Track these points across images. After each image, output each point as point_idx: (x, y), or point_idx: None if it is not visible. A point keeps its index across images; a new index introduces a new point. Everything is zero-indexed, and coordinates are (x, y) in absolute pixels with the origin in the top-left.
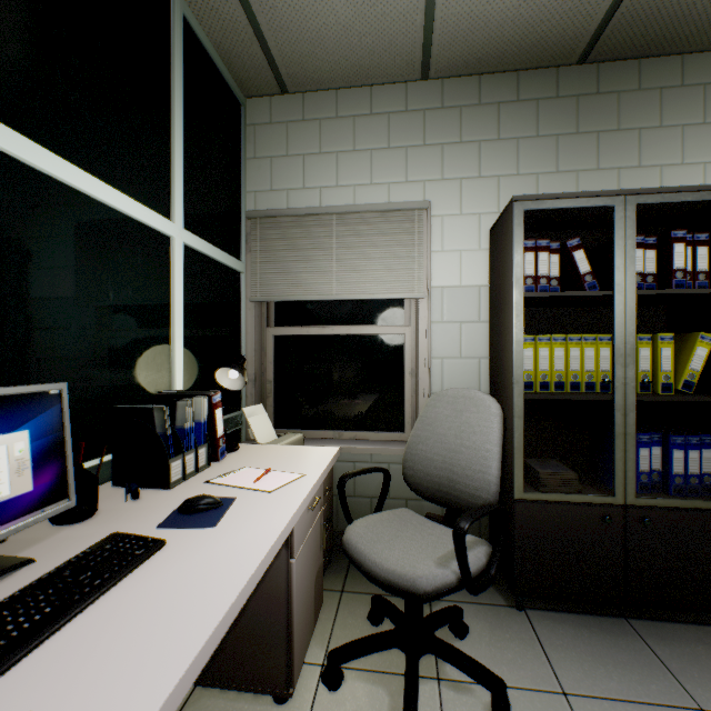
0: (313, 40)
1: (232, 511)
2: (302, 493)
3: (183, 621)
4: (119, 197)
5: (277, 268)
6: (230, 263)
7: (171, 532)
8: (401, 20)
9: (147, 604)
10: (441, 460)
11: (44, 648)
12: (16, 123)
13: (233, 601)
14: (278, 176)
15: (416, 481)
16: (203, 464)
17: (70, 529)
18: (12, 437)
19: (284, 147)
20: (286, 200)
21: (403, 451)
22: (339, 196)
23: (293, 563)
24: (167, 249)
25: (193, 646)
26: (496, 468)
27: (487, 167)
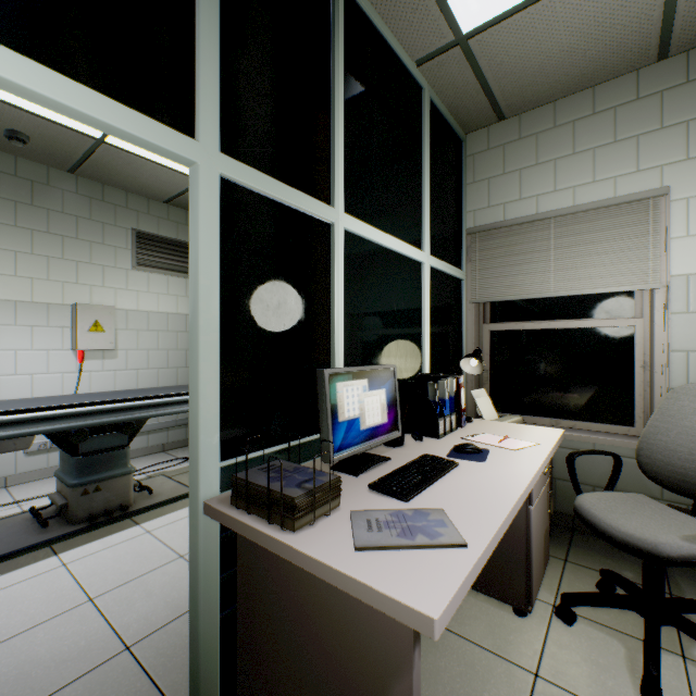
0: (534, 72)
1: (491, 456)
2: (542, 455)
3: (493, 498)
4: (399, 244)
5: (494, 273)
6: (455, 274)
7: (456, 460)
8: (633, 22)
9: (466, 487)
10: (686, 452)
11: (427, 491)
12: (361, 217)
13: (519, 497)
14: (494, 193)
15: (652, 469)
16: (453, 427)
17: (395, 449)
18: (380, 391)
19: (501, 167)
20: (502, 213)
21: (633, 445)
22: (556, 199)
23: (531, 510)
24: (419, 272)
25: (506, 507)
26: None
27: None
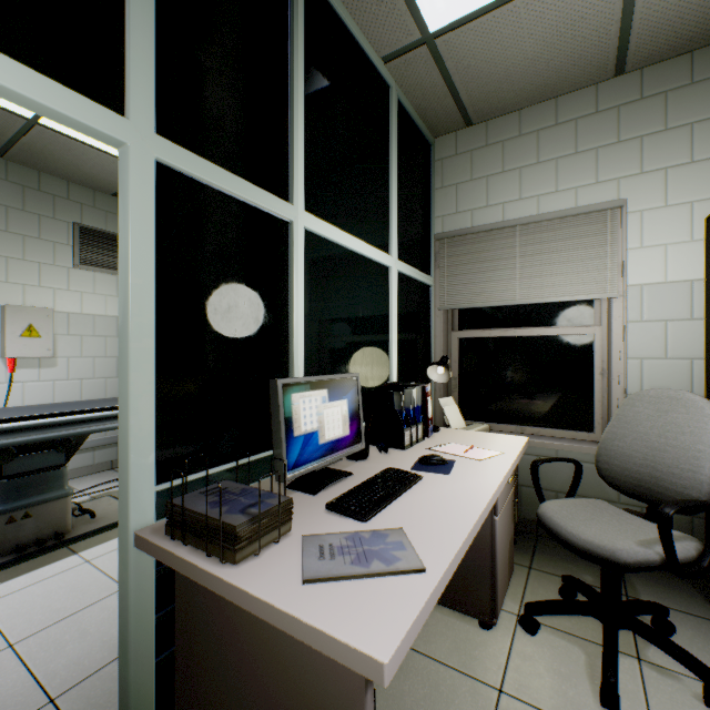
0: (500, 79)
1: (456, 468)
2: (506, 464)
3: (456, 513)
4: (365, 247)
5: (462, 280)
6: (424, 280)
7: (421, 473)
8: (592, 35)
9: (429, 503)
10: (641, 457)
11: (388, 509)
12: (323, 216)
13: (482, 511)
14: (462, 199)
15: (610, 475)
16: (420, 437)
17: (359, 463)
18: (342, 402)
19: (468, 173)
20: (469, 219)
21: (593, 450)
22: (521, 208)
23: (496, 520)
24: (387, 277)
25: (468, 524)
26: (709, 468)
27: (701, 149)
